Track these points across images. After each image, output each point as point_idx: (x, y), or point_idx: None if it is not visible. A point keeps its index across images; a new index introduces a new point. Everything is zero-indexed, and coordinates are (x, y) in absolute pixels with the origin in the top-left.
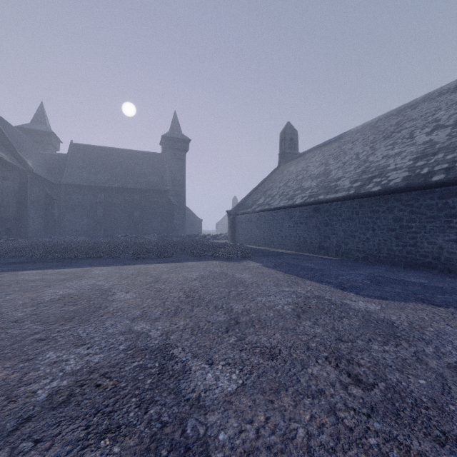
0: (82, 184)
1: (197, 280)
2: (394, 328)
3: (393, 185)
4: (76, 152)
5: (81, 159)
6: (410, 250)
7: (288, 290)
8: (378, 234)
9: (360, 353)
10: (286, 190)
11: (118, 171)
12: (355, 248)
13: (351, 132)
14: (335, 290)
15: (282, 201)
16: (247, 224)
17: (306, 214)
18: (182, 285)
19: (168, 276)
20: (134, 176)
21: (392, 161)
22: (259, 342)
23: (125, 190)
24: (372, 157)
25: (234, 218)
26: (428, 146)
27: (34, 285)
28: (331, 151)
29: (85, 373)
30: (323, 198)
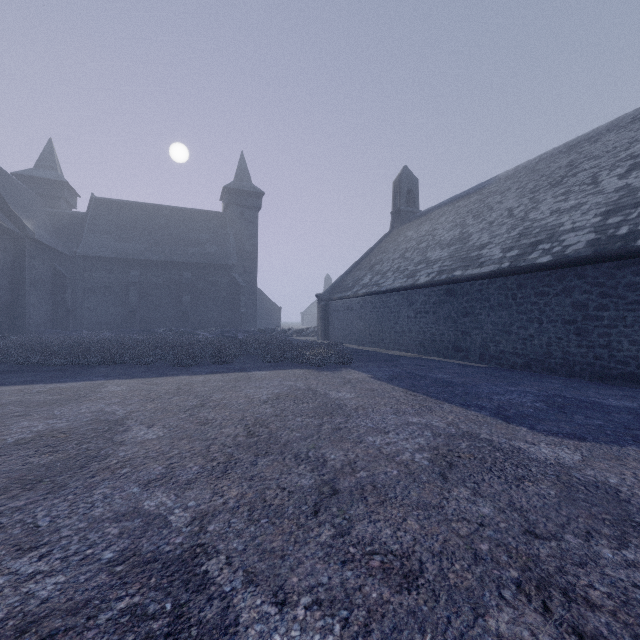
0: (107, 256)
1: (268, 402)
2: (624, 504)
3: (571, 253)
4: (100, 210)
5: (107, 220)
6: (601, 354)
7: (416, 421)
8: (547, 329)
9: (581, 569)
10: (404, 263)
11: (159, 238)
12: (511, 349)
13: (498, 179)
14: (495, 421)
15: (398, 280)
16: (346, 314)
17: (435, 299)
18: (243, 413)
19: (222, 396)
20: (183, 244)
21: (567, 218)
22: (378, 540)
23: (170, 264)
24: (534, 213)
25: (327, 304)
26: (623, 193)
27: (2, 412)
28: (469, 206)
29: (7, 633)
30: (460, 274)
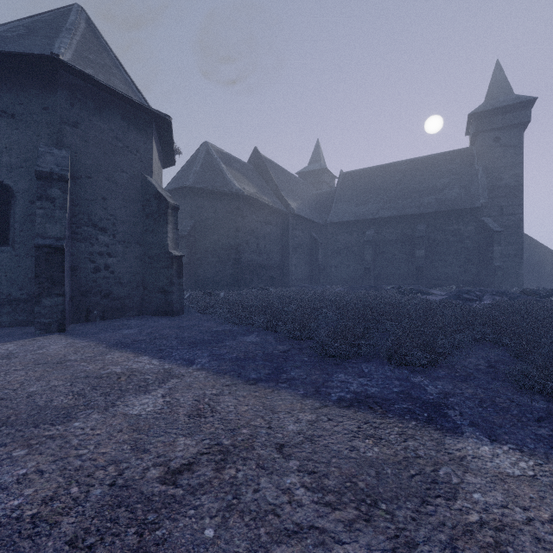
0: (348, 220)
1: None
2: None
3: None
4: (345, 182)
5: (350, 189)
6: None
7: None
8: None
9: None
10: None
11: (393, 194)
12: None
13: None
14: None
15: None
16: None
17: None
18: None
19: None
20: (417, 195)
21: None
22: None
23: (402, 219)
24: None
25: None
26: None
27: None
28: None
29: None
30: None
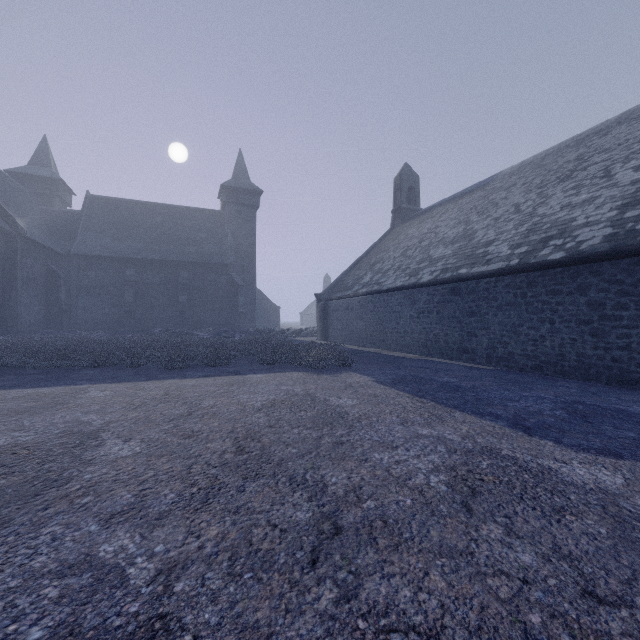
0: (102, 255)
1: (262, 410)
2: None
3: (587, 249)
4: (95, 208)
5: (102, 218)
6: (619, 357)
7: (427, 433)
8: (560, 329)
9: None
10: (405, 262)
11: (156, 236)
12: (521, 351)
13: (503, 175)
14: (515, 433)
15: (399, 279)
16: (346, 314)
17: (438, 298)
18: (234, 424)
19: (213, 403)
20: (180, 243)
21: (579, 213)
22: (395, 607)
23: (166, 264)
24: (543, 208)
25: (326, 304)
26: None
27: None
28: (473, 203)
29: None
30: (465, 272)
